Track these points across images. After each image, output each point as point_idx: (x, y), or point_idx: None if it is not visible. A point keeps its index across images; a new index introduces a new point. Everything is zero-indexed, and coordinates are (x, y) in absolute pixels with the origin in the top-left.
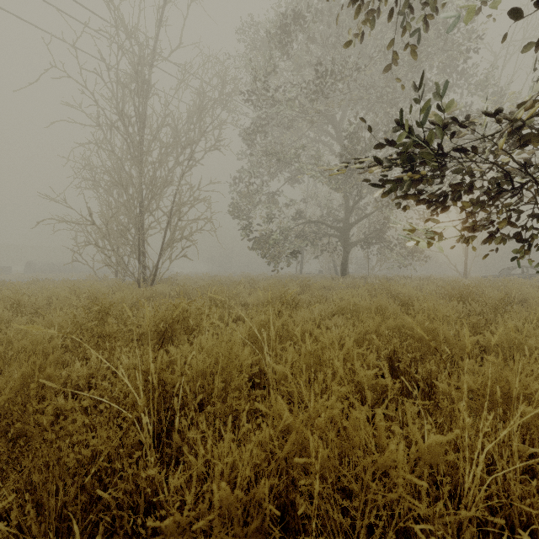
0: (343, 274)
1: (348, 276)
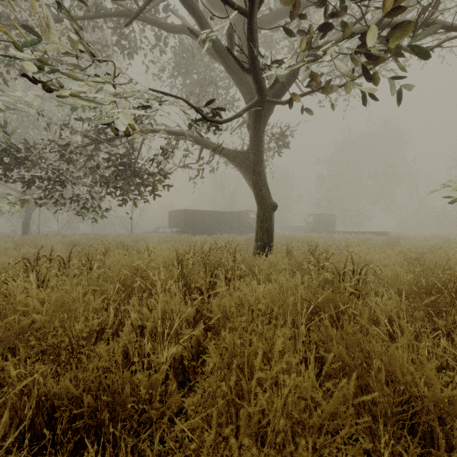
0: (25, 232)
1: (29, 234)
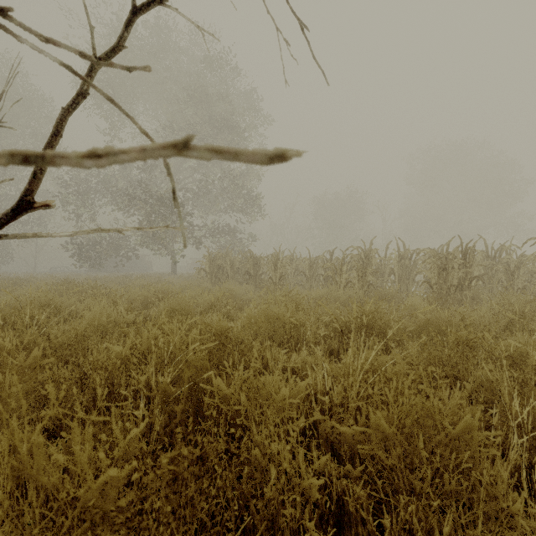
0: None
1: None
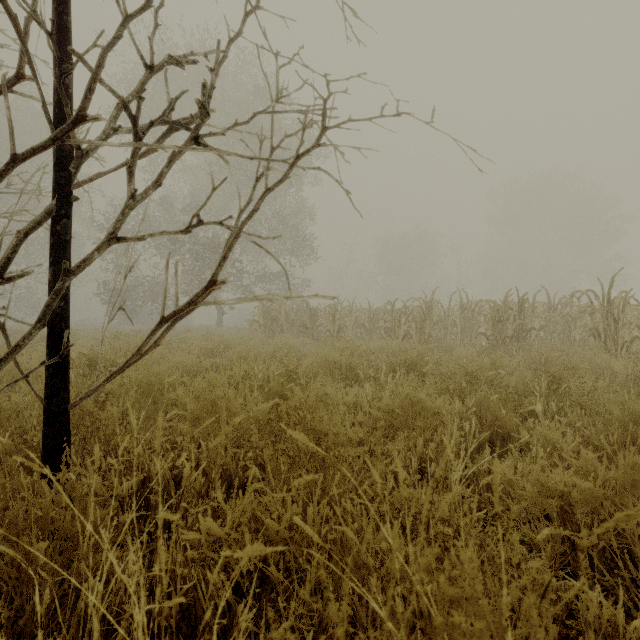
0: None
1: None
